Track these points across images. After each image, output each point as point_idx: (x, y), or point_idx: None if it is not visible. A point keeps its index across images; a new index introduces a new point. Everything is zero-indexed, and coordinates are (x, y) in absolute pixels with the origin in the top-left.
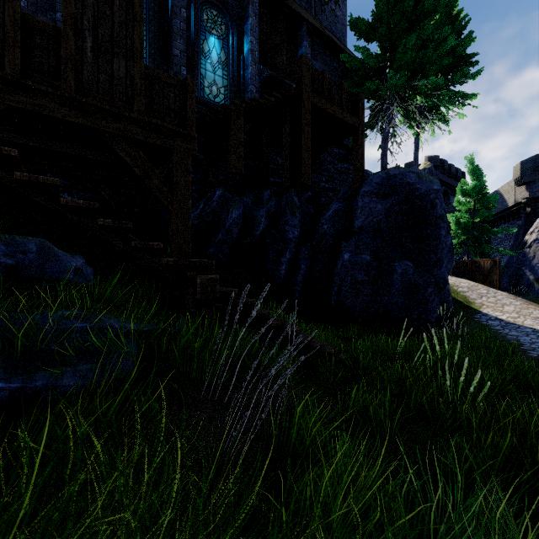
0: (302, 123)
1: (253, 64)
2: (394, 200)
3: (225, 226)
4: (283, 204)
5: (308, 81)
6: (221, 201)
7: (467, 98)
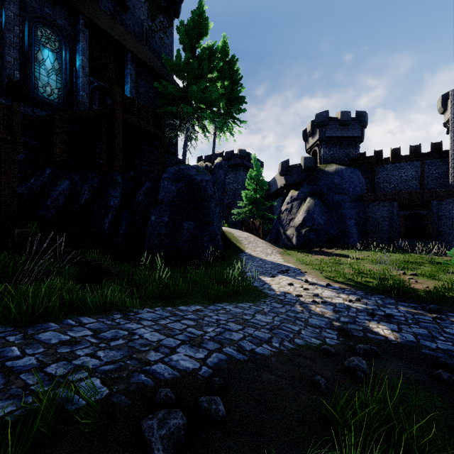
0: (115, 131)
1: (84, 76)
2: (182, 184)
3: (53, 196)
4: (109, 180)
5: (120, 104)
6: (52, 177)
7: (243, 122)
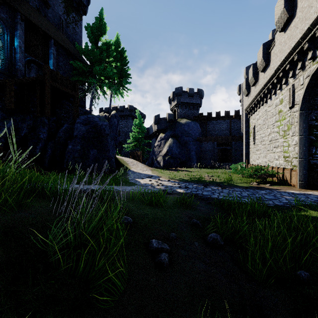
0: (46, 92)
1: (21, 53)
2: (89, 127)
3: (3, 130)
4: (39, 122)
5: (49, 75)
6: (0, 118)
7: (129, 89)
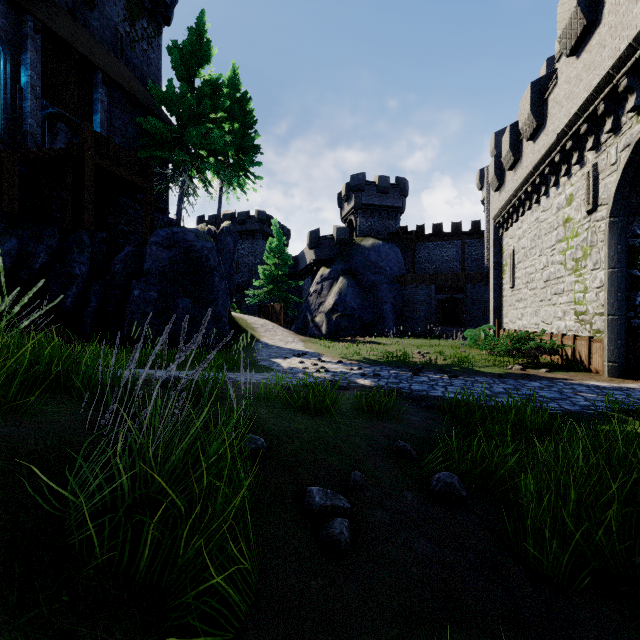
0: (85, 179)
1: (34, 99)
2: (176, 252)
3: None
4: (71, 241)
5: (92, 145)
6: None
7: (258, 177)
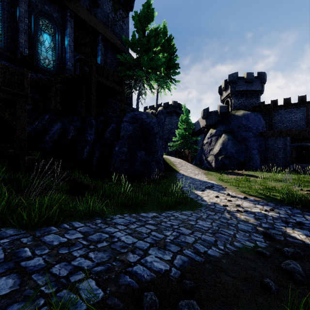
0: (92, 88)
1: (70, 52)
2: (136, 125)
3: (50, 134)
4: (86, 123)
5: (95, 70)
6: (49, 121)
7: (177, 81)
